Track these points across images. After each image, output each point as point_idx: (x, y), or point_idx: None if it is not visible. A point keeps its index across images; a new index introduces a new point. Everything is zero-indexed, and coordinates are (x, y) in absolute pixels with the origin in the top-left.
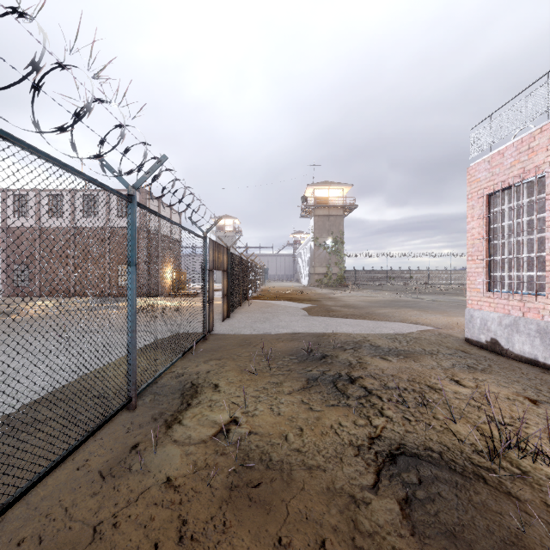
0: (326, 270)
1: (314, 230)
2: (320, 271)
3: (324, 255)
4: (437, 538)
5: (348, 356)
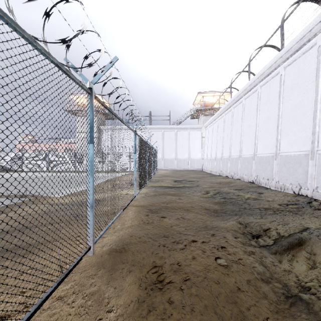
0: None
1: None
2: None
3: None
4: None
5: None
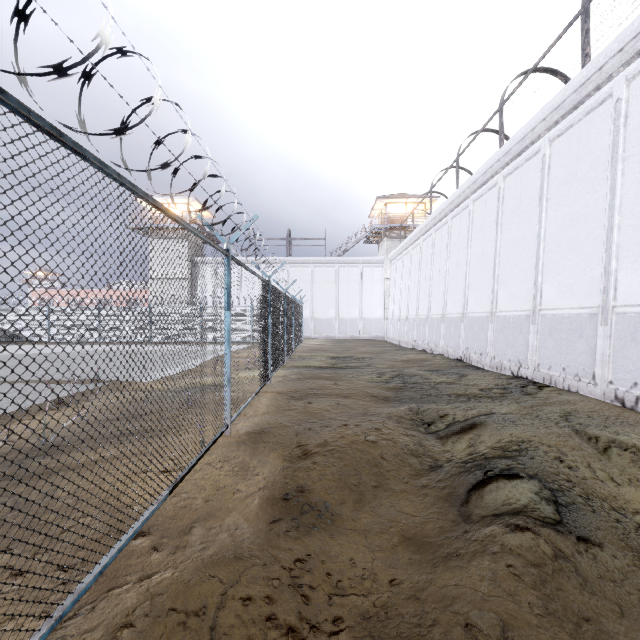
0: None
1: None
2: None
3: None
4: None
5: None
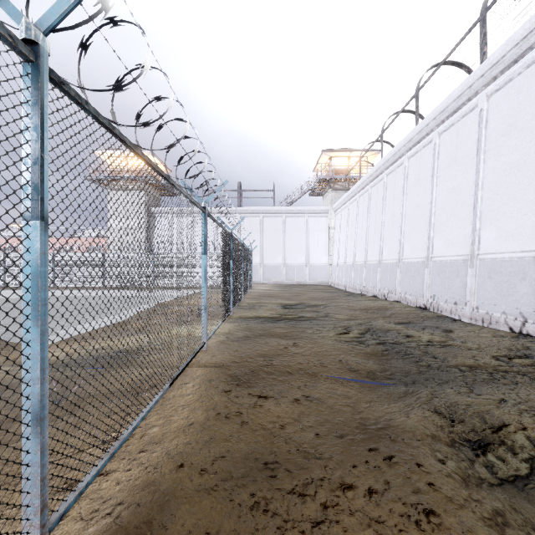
0: None
1: None
2: None
3: None
4: None
5: None
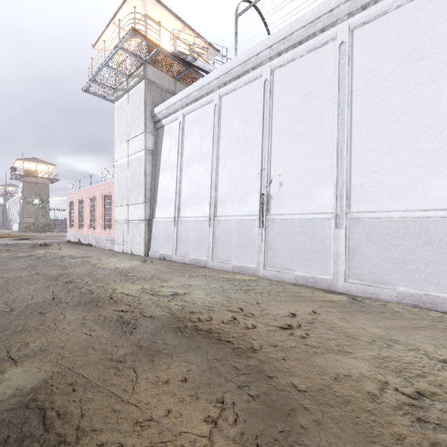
0: (34, 220)
1: (23, 192)
2: (29, 220)
3: (32, 210)
4: (19, 249)
5: (21, 244)
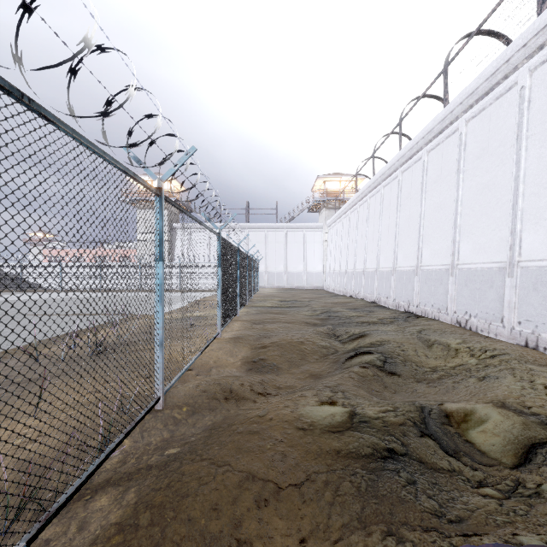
0: None
1: None
2: None
3: None
4: None
5: None
